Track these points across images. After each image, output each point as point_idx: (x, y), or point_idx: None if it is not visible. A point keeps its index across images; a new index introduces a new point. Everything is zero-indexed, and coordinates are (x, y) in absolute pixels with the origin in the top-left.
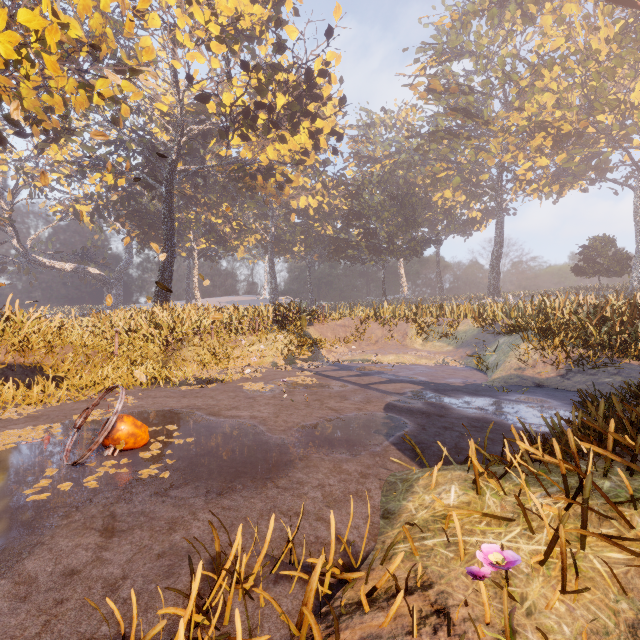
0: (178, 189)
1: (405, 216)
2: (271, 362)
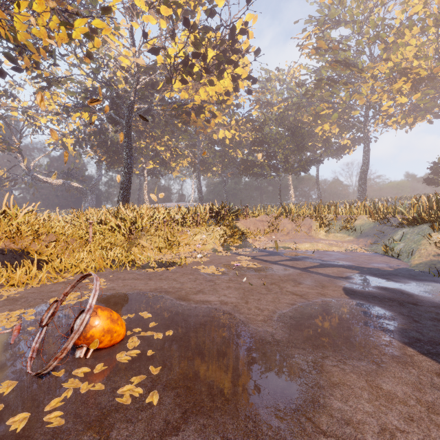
0: (133, 126)
1: (296, 143)
2: (212, 248)
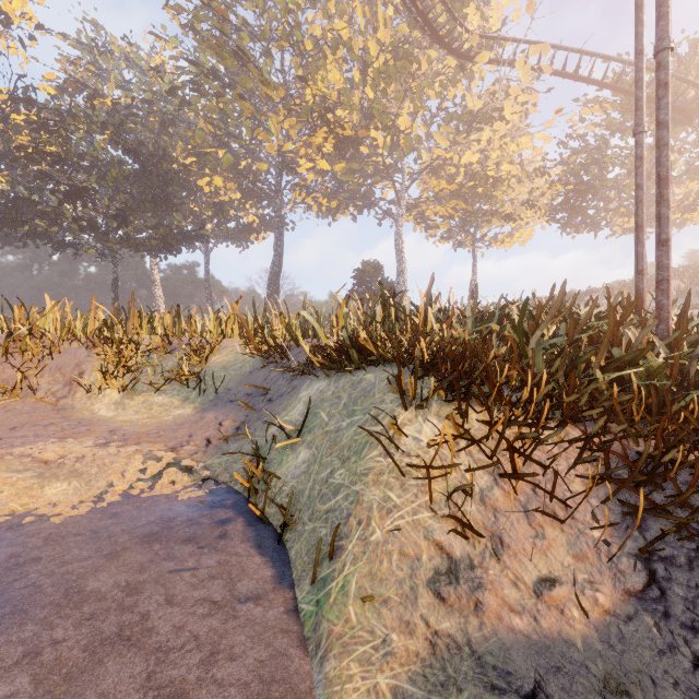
0: None
1: (152, 188)
2: None
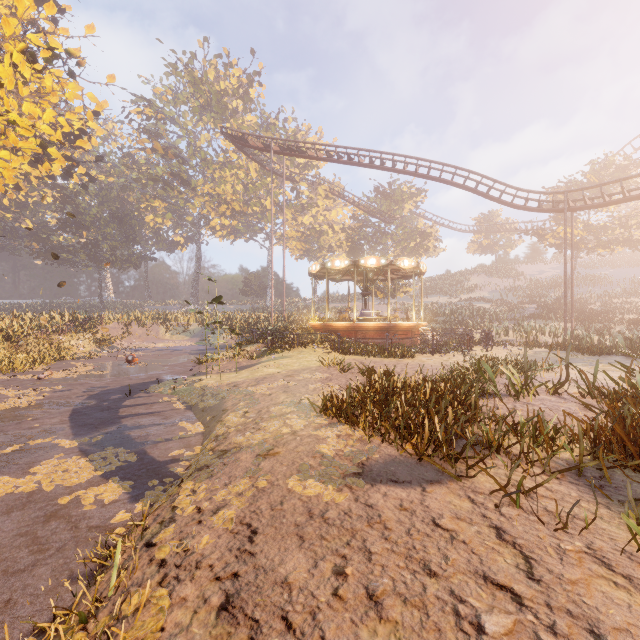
0: None
1: (125, 233)
2: (91, 350)
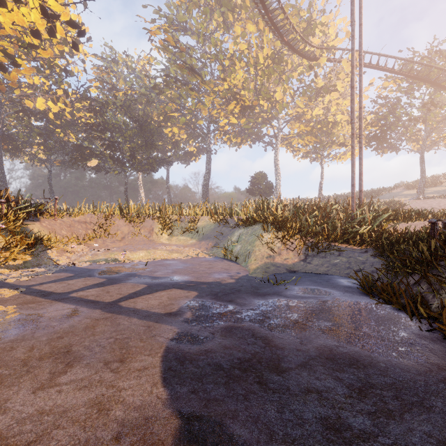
0: None
1: (145, 138)
2: None
